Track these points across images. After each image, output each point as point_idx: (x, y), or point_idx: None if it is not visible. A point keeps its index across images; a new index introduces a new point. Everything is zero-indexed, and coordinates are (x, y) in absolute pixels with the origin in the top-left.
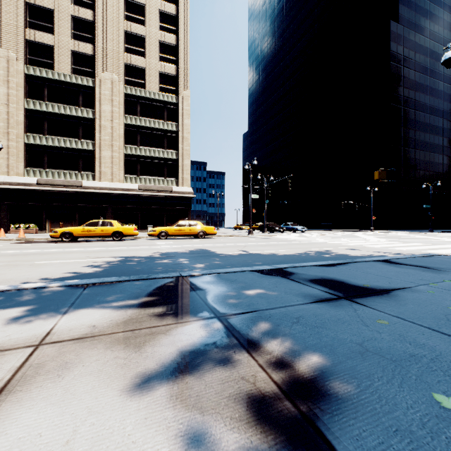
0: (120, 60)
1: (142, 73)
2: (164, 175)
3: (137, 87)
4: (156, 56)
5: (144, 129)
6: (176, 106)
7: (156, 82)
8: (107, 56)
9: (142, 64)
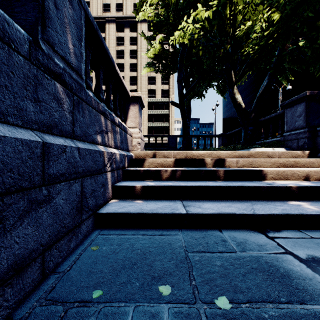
0: (146, 89)
1: (155, 91)
2: (163, 133)
3: (152, 98)
4: (160, 83)
5: (155, 115)
6: (169, 102)
7: (160, 94)
8: (141, 88)
9: (154, 88)
